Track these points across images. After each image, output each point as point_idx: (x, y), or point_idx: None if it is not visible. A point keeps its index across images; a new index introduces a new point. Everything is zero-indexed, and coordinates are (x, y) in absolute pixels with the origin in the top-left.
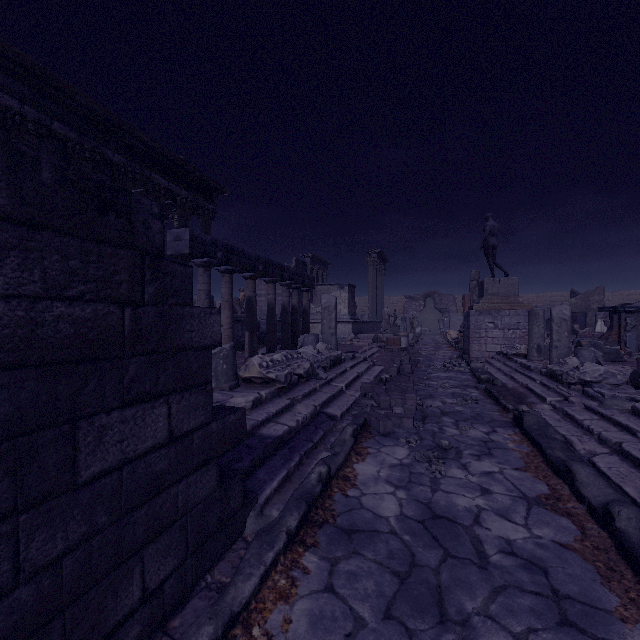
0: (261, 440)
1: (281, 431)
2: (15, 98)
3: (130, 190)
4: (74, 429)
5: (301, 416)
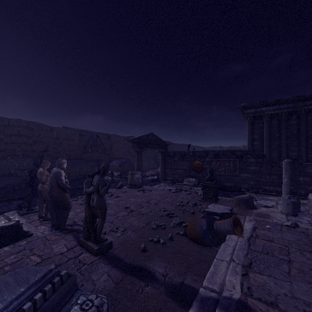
0: None
1: None
2: None
3: None
4: None
5: None
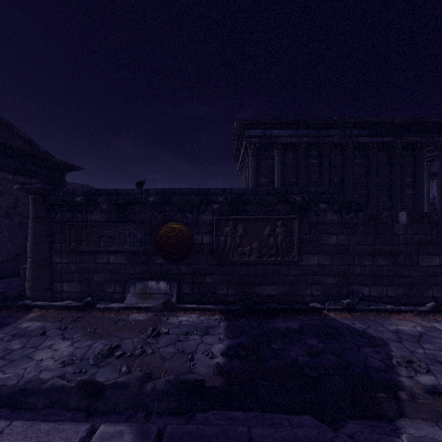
0: None
1: None
2: (369, 137)
3: (423, 153)
4: (418, 256)
5: None
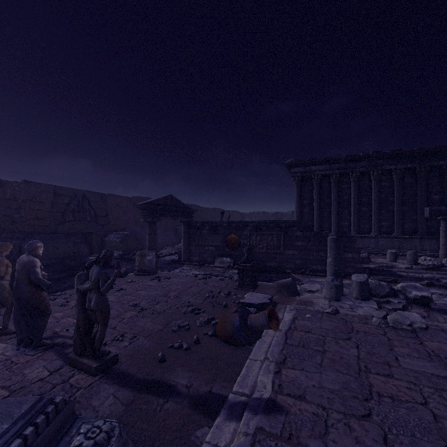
0: (392, 273)
1: (401, 273)
2: (393, 165)
3: None
4: None
5: (419, 275)
